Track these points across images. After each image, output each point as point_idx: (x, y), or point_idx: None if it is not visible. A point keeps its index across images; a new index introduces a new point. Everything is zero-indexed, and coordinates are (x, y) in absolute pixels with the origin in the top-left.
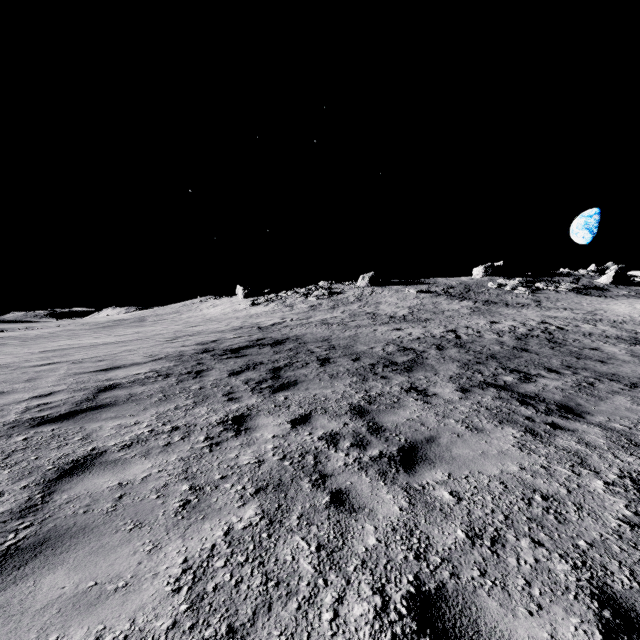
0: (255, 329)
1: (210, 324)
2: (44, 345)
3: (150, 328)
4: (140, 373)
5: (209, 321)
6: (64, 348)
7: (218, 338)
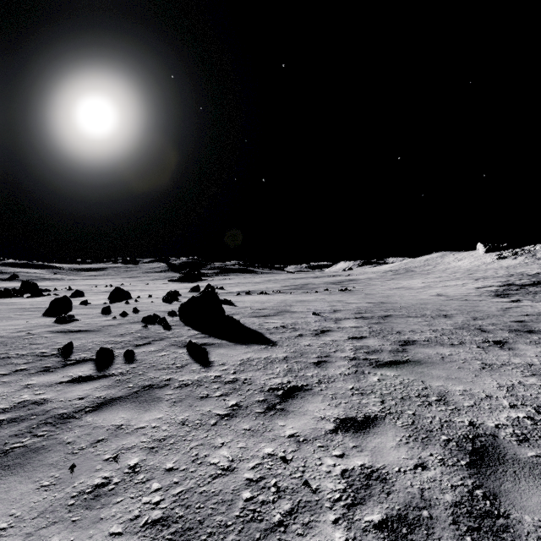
0: (526, 276)
1: (480, 273)
2: (413, 281)
3: (439, 275)
4: (495, 289)
5: (473, 271)
6: (427, 282)
7: (506, 280)
